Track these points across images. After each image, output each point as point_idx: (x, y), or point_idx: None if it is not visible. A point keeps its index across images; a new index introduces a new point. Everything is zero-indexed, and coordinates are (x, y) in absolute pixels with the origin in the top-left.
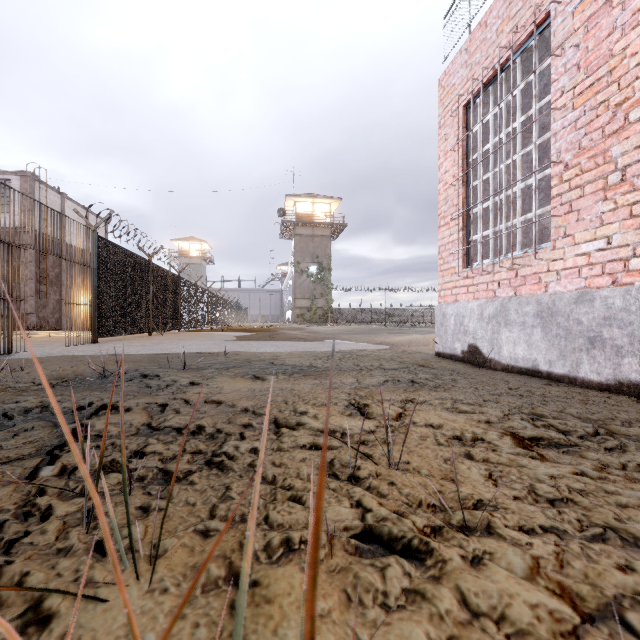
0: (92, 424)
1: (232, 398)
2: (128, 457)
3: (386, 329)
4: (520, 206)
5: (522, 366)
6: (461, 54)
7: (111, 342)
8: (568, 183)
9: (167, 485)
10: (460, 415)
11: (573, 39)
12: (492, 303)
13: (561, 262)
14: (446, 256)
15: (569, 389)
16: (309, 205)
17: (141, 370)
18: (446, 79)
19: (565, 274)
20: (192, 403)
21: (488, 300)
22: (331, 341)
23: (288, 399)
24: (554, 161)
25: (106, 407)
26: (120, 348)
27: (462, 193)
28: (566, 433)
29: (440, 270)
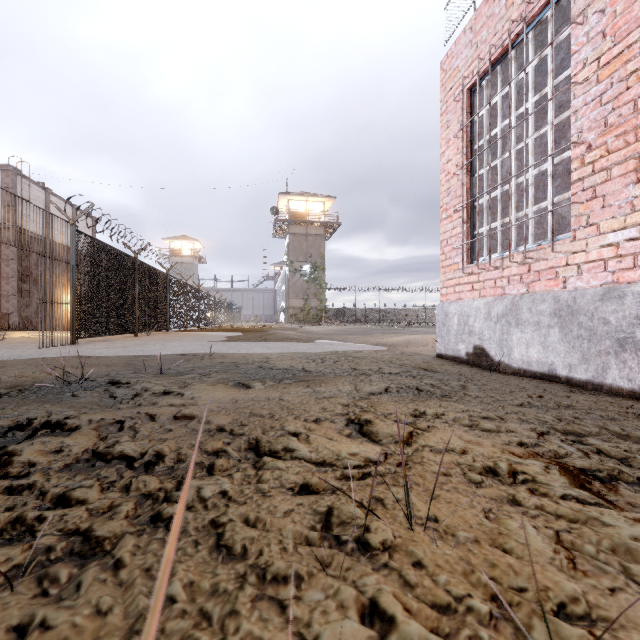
0: (18, 453)
1: (208, 412)
2: (44, 509)
3: (381, 329)
4: (533, 194)
5: (536, 370)
6: (465, 33)
7: (92, 343)
8: (591, 166)
9: (83, 565)
10: (484, 435)
11: (597, 4)
12: (501, 301)
13: (583, 254)
14: (448, 251)
15: (598, 398)
16: (303, 204)
17: (112, 376)
18: (448, 62)
19: (588, 268)
20: (158, 420)
21: (496, 298)
22: (325, 342)
23: (275, 413)
24: (575, 141)
25: (50, 426)
26: (98, 350)
27: (466, 183)
28: (623, 461)
29: (442, 266)
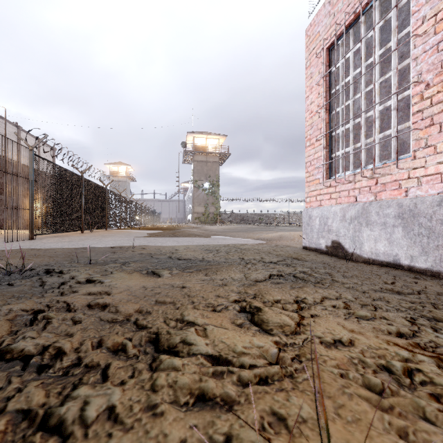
0: None
1: (119, 301)
2: None
3: (259, 228)
4: (379, 125)
5: (383, 260)
6: (325, 6)
7: (46, 238)
8: (429, 100)
9: None
10: (363, 324)
11: None
12: (354, 207)
13: (422, 170)
14: (311, 170)
15: (440, 284)
16: (204, 140)
17: (50, 265)
18: (311, 29)
19: (426, 180)
20: (72, 309)
21: (350, 204)
22: (220, 237)
23: (177, 302)
24: (417, 81)
25: None
26: (49, 244)
27: (326, 118)
28: None
29: (306, 181)
